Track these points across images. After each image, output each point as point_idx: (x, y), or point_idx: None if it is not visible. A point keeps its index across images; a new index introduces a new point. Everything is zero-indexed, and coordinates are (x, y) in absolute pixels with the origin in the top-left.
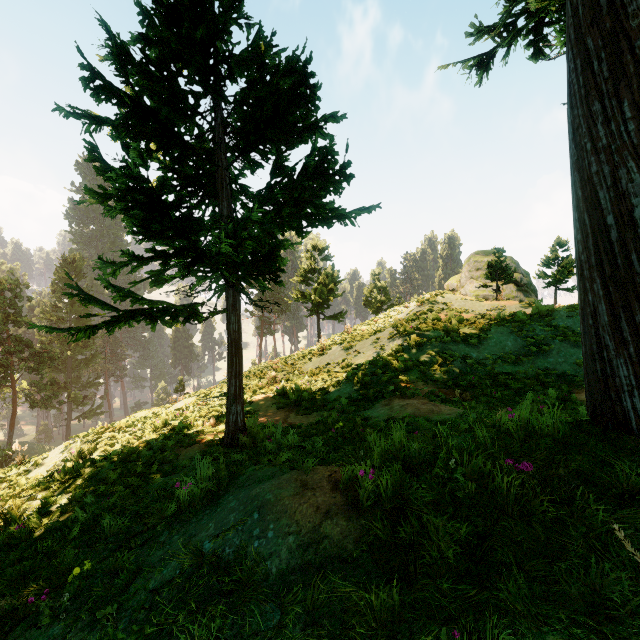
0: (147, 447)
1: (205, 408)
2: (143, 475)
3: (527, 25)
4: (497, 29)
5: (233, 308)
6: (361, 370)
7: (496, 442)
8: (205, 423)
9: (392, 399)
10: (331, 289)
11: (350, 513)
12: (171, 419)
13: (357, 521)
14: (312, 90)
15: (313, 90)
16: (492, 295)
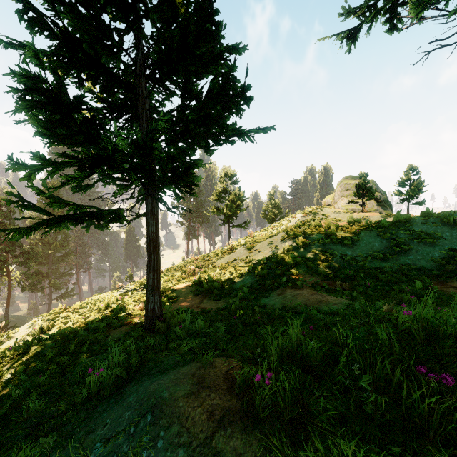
0: (84, 328)
1: (138, 294)
2: (75, 354)
3: (385, 5)
4: (362, 9)
5: (151, 213)
6: (260, 265)
7: (406, 347)
8: (136, 307)
9: (285, 289)
10: (238, 205)
11: (245, 422)
12: (112, 303)
13: (252, 433)
14: (217, 25)
15: (218, 25)
16: (358, 209)
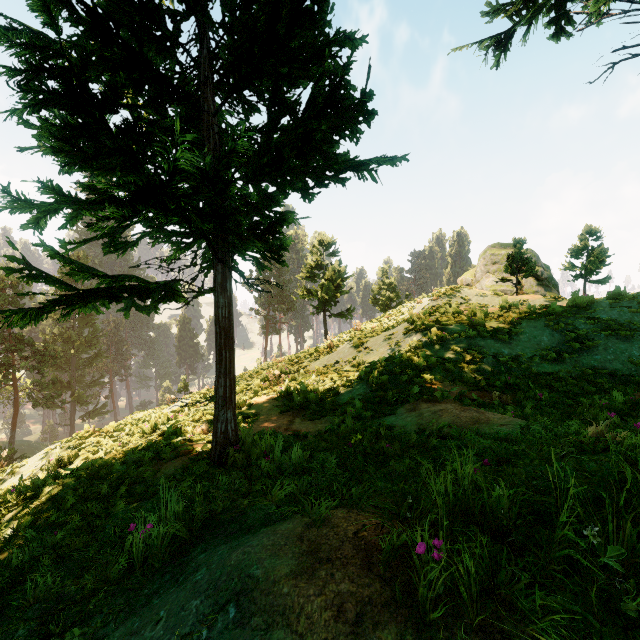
0: (121, 460)
1: (199, 411)
2: (108, 499)
3: None
4: (517, 4)
5: (222, 288)
6: (375, 368)
7: None
8: (197, 429)
9: (418, 403)
10: (338, 285)
11: (401, 625)
12: (161, 423)
13: None
14: (322, 3)
15: (323, 3)
16: (510, 290)
